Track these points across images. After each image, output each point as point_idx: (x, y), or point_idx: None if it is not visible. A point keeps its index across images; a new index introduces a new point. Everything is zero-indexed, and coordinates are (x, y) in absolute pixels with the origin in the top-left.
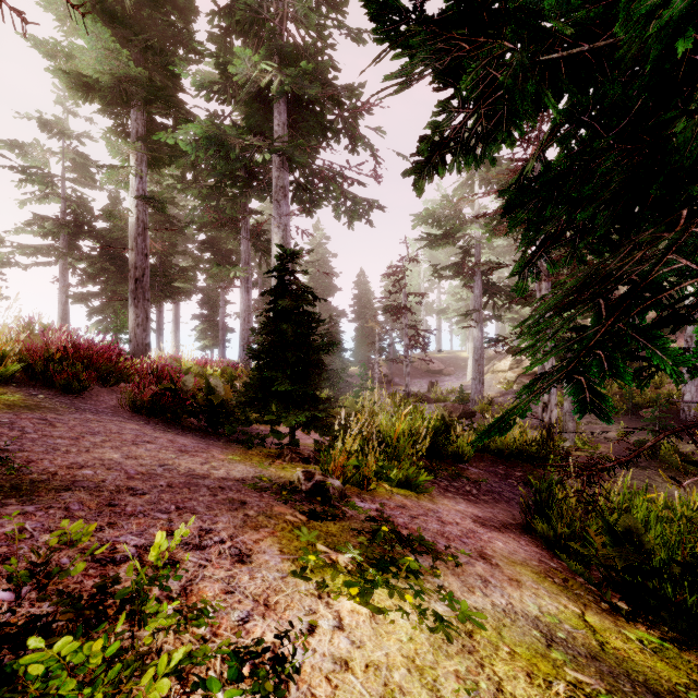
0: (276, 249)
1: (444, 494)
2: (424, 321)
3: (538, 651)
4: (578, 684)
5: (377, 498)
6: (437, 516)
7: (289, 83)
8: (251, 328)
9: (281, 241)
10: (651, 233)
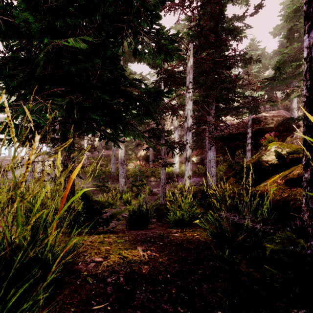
0: None
1: None
2: None
3: None
4: None
5: None
6: None
7: None
8: None
9: None
10: None
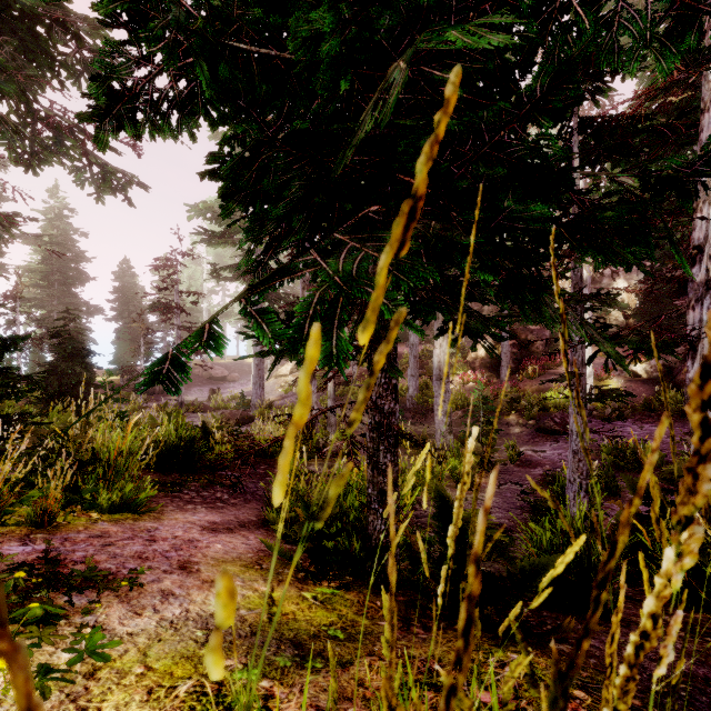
0: None
1: (182, 507)
2: None
3: (185, 655)
4: None
5: (60, 534)
6: (151, 535)
7: None
8: None
9: None
10: None
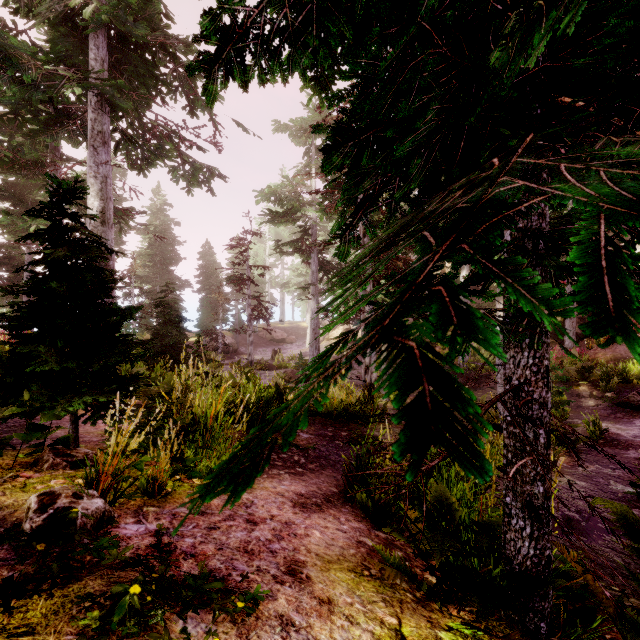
0: (92, 202)
1: (268, 473)
2: (269, 293)
3: None
4: None
5: (168, 508)
6: (249, 513)
7: (108, 12)
8: (9, 286)
9: (100, 194)
10: (466, 179)
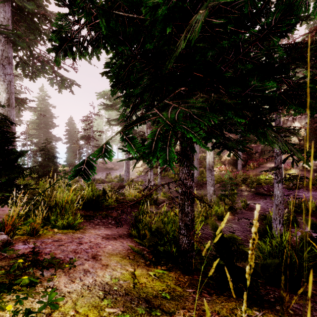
0: (2, 94)
1: (94, 227)
2: None
3: (94, 305)
4: (108, 315)
5: (40, 239)
6: (80, 240)
7: None
8: None
9: (6, 90)
10: None
